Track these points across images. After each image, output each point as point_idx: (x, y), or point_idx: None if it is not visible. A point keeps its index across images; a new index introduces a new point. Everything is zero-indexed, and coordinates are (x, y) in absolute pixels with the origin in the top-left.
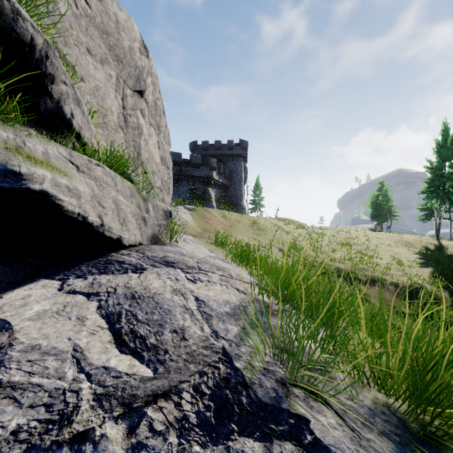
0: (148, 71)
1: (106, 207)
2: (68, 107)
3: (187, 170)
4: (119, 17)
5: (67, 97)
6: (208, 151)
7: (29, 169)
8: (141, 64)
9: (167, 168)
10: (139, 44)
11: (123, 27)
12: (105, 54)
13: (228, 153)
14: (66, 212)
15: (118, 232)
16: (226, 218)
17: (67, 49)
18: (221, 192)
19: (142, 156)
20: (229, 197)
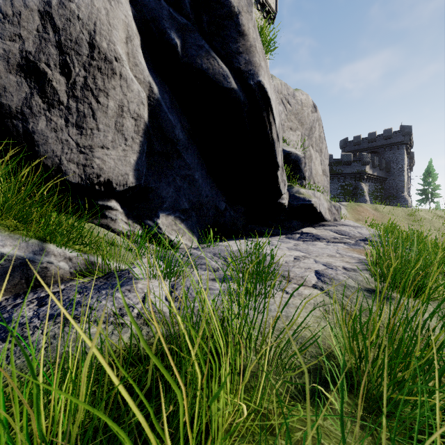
0: (316, 120)
1: (322, 207)
2: (305, 174)
3: (338, 169)
4: (302, 100)
5: (306, 171)
6: (360, 145)
7: (311, 199)
8: (313, 119)
9: (326, 176)
10: (312, 108)
11: (304, 104)
12: (296, 125)
13: (384, 144)
14: (315, 209)
15: (324, 215)
16: (377, 211)
17: (284, 134)
18: (376, 185)
19: (312, 173)
20: (386, 190)
